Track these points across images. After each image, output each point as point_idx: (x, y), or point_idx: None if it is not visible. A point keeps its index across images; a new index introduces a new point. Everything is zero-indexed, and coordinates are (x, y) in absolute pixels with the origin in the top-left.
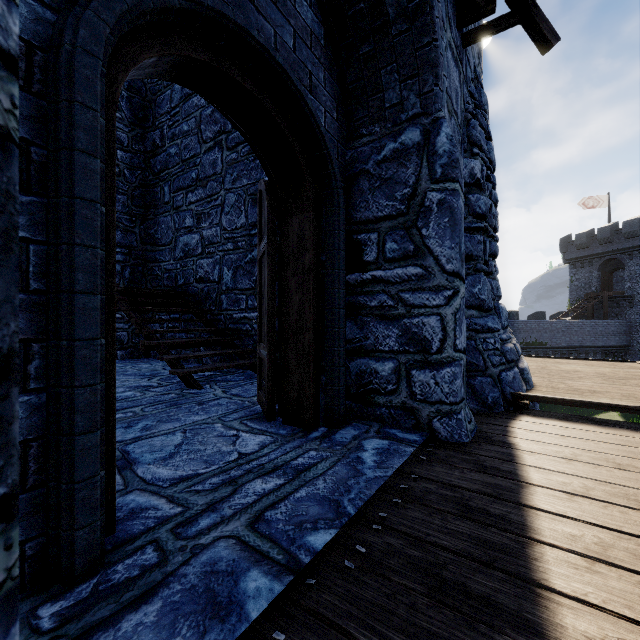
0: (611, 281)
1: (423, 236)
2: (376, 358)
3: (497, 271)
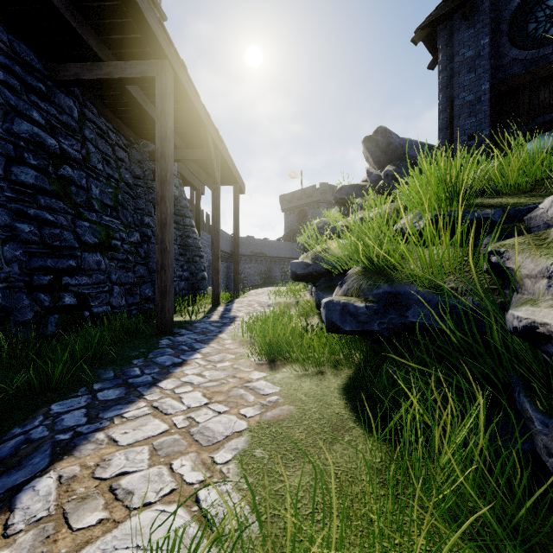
0: (303, 223)
1: None
2: None
3: None
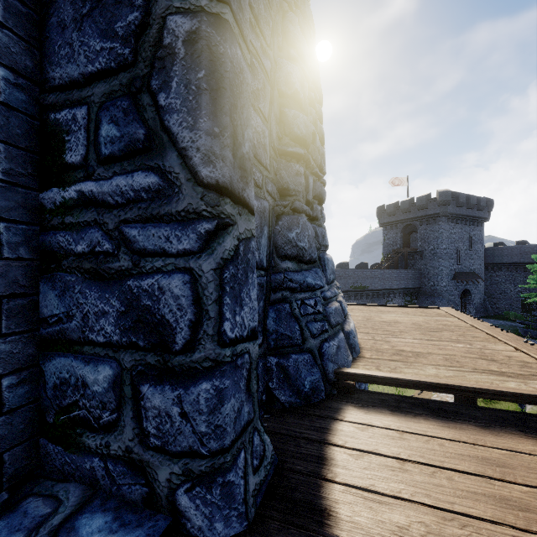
0: (409, 240)
1: (160, 108)
2: (84, 357)
3: (324, 217)
